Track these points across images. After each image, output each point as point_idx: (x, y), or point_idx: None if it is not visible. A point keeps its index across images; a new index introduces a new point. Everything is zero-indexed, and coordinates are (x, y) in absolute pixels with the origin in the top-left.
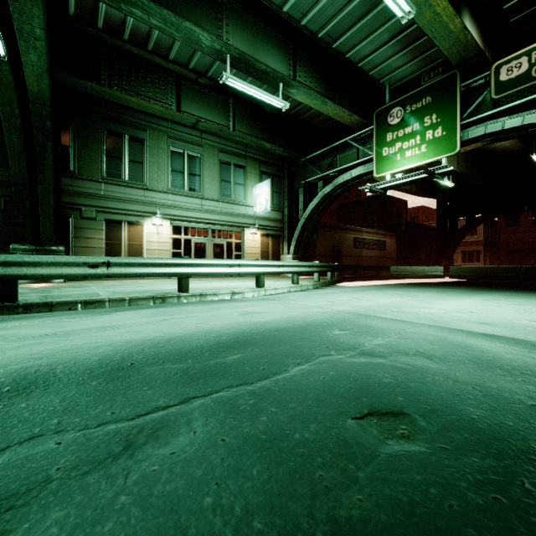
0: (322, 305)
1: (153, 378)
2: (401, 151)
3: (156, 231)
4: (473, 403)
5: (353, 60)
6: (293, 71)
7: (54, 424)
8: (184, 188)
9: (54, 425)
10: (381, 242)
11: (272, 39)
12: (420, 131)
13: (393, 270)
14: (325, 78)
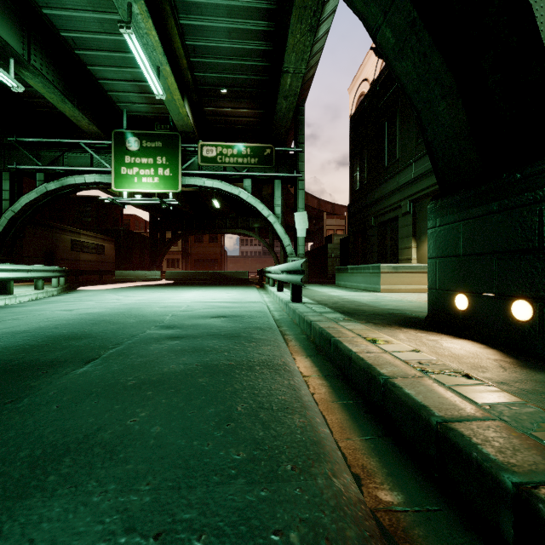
0: (114, 301)
1: (119, 329)
2: (139, 175)
3: None
4: (230, 313)
5: (95, 74)
6: (27, 51)
7: (122, 337)
8: None
9: (123, 337)
10: (101, 246)
11: (0, 1)
12: (154, 166)
13: (118, 275)
14: (63, 75)
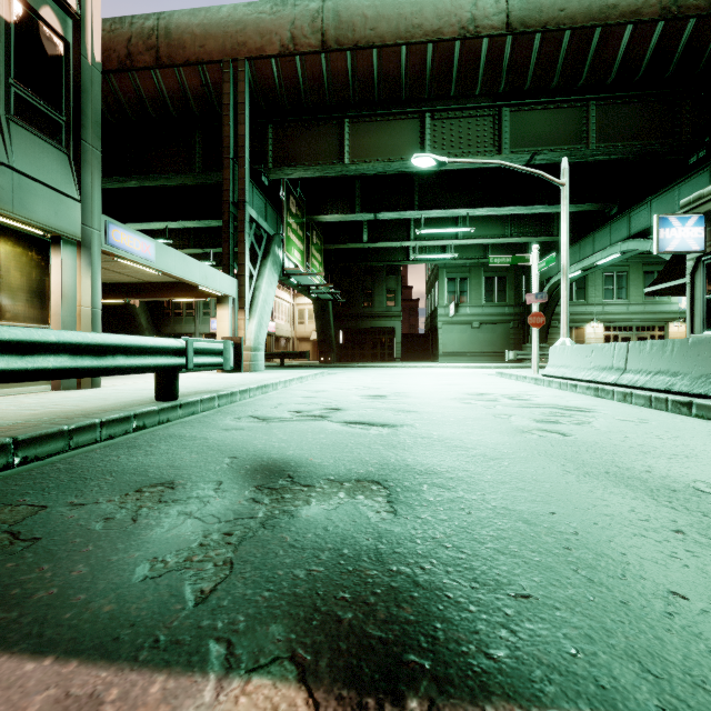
0: None
1: None
2: None
3: (593, 331)
4: None
5: None
6: None
7: None
8: (613, 299)
9: None
10: None
11: None
12: None
13: None
14: None
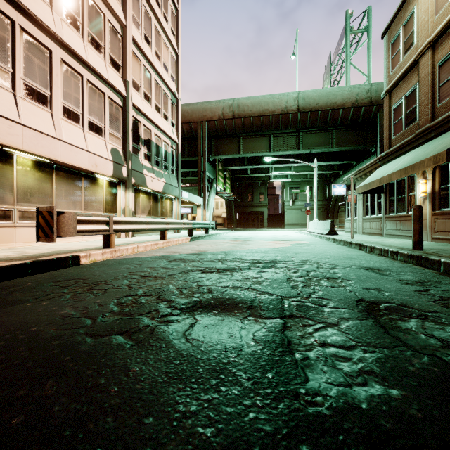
0: None
1: None
2: None
3: None
4: None
5: None
6: None
7: None
8: None
9: None
10: None
11: None
12: None
13: None
14: None
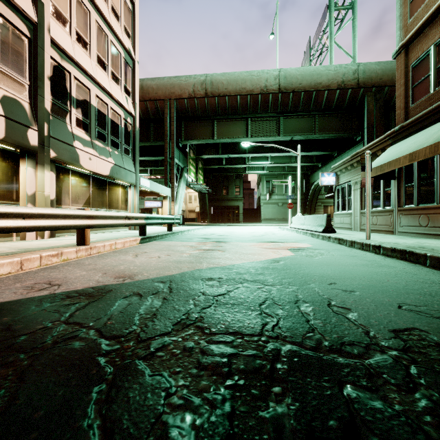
0: None
1: None
2: None
3: None
4: None
5: None
6: None
7: None
8: None
9: None
10: None
11: None
12: None
13: None
14: None
